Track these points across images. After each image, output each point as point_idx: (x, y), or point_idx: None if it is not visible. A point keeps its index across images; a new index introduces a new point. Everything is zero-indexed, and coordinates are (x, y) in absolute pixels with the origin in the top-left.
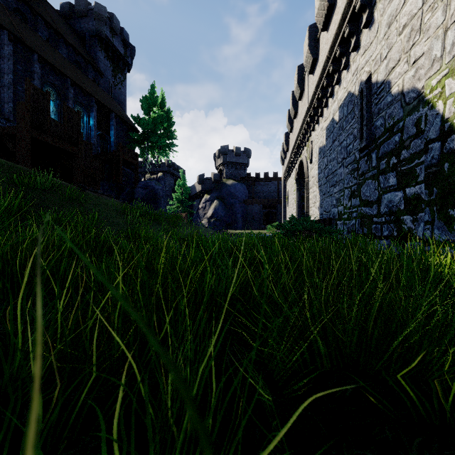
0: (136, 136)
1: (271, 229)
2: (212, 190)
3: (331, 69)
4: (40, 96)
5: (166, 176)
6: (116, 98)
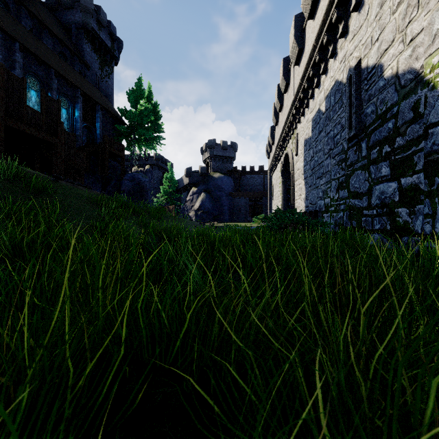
0: (122, 128)
1: (257, 222)
2: (199, 183)
3: (318, 58)
4: (15, 82)
5: (154, 169)
6: (104, 91)
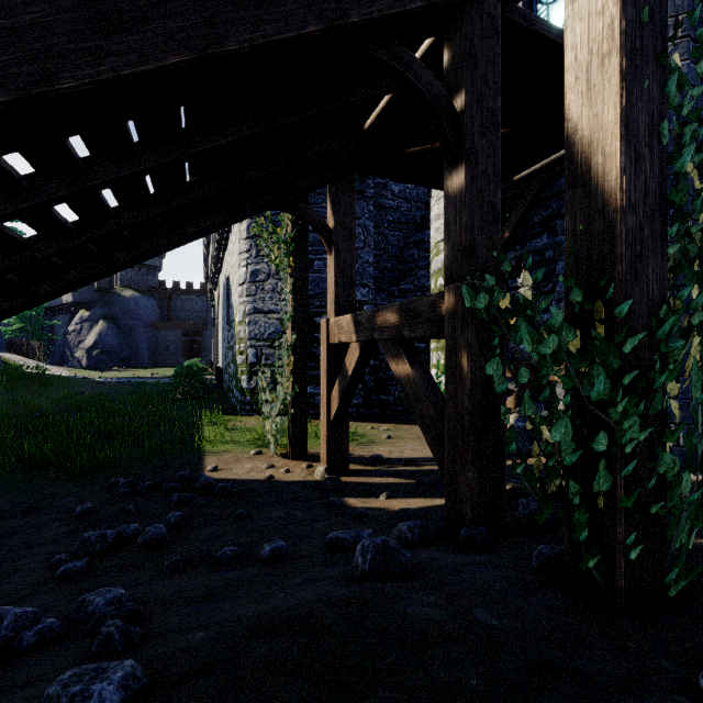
0: None
1: None
2: (94, 303)
3: (218, 243)
4: None
5: None
6: None
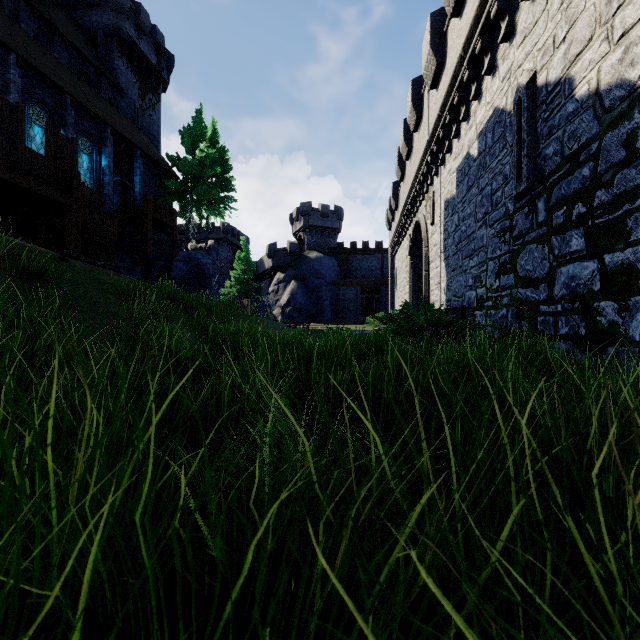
0: (173, 184)
1: (372, 323)
2: (287, 266)
3: (467, 75)
4: (4, 110)
5: (222, 246)
6: (146, 129)
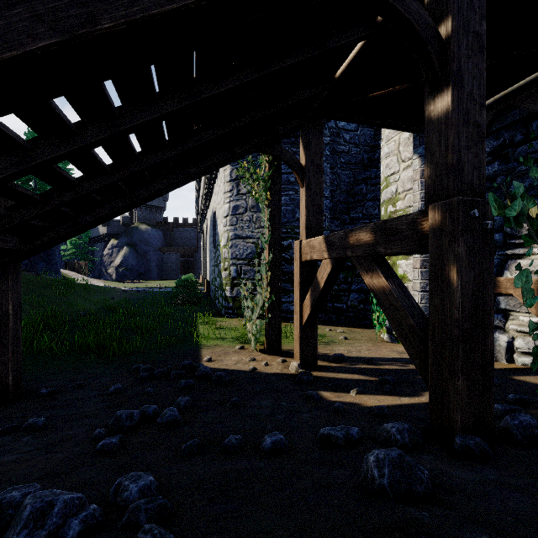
0: None
1: None
2: (121, 234)
3: (207, 187)
4: None
5: None
6: None
